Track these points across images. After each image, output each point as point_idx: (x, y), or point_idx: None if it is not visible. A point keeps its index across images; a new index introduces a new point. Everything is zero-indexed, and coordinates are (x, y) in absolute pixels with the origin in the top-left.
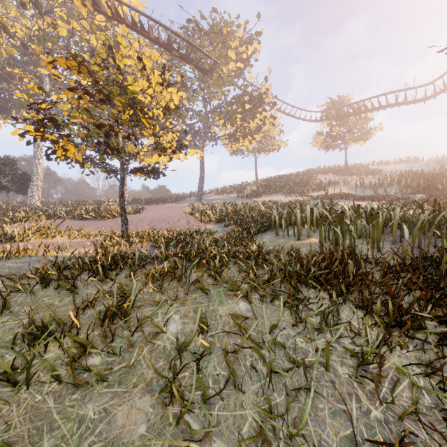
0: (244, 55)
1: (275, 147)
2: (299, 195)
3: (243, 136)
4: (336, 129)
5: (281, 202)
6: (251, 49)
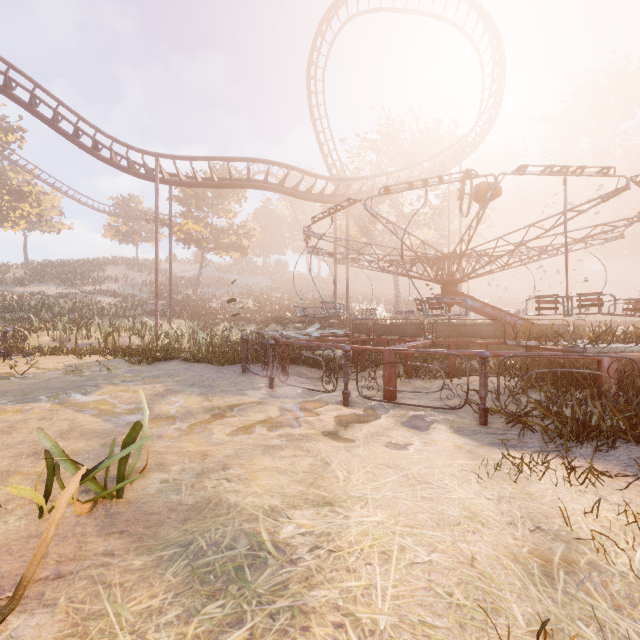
0: (3, 138)
1: (54, 229)
2: (72, 288)
3: (2, 219)
4: (123, 228)
5: (47, 293)
6: (12, 137)
